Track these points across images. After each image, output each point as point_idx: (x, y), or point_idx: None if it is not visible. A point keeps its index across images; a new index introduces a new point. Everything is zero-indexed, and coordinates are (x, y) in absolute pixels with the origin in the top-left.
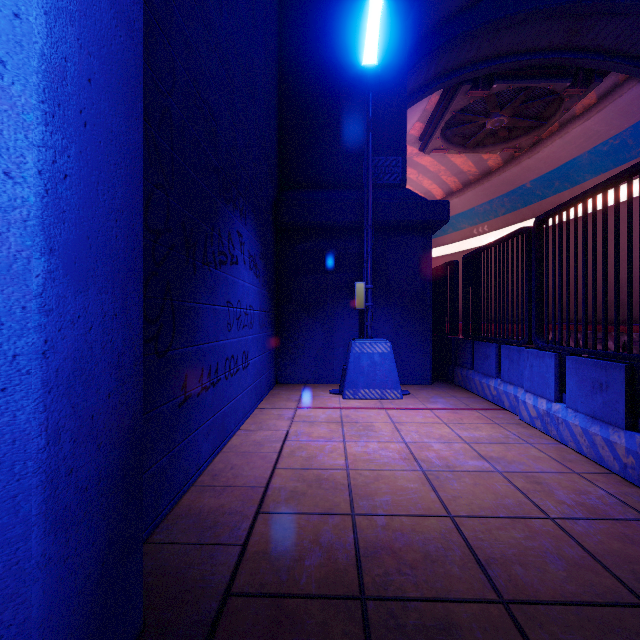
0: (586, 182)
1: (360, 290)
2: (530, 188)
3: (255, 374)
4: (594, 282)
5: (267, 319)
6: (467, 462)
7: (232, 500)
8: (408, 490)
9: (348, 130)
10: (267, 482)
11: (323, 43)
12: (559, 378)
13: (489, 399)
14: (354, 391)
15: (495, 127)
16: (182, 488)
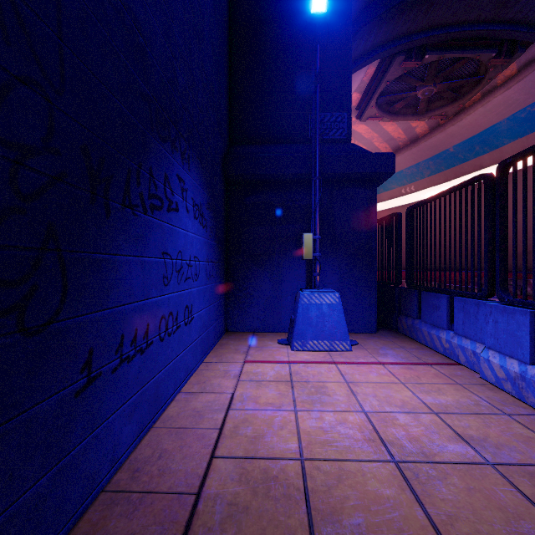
0: (504, 146)
1: (308, 241)
2: (453, 152)
3: (201, 327)
4: None
5: (215, 270)
6: (446, 446)
7: (148, 523)
8: (384, 502)
9: (295, 87)
10: (200, 484)
11: (271, 4)
12: None
13: (440, 351)
14: (302, 342)
15: (425, 96)
16: (82, 503)
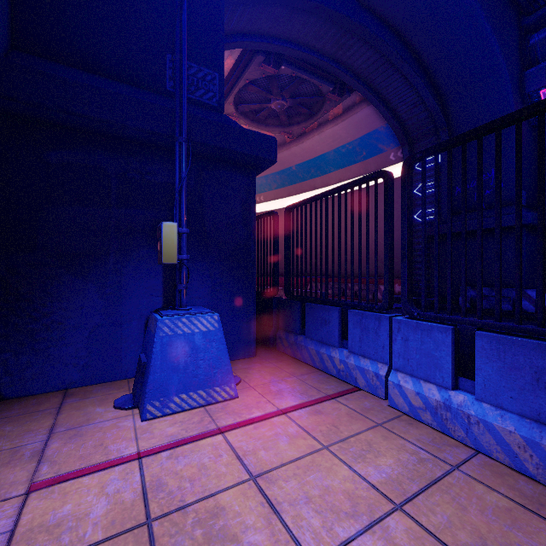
0: (331, 173)
1: (170, 234)
2: (295, 171)
3: None
4: (520, 235)
5: None
6: None
7: None
8: None
9: (145, 5)
10: None
11: None
12: (455, 358)
13: (332, 373)
14: (162, 402)
15: (278, 109)
16: None
